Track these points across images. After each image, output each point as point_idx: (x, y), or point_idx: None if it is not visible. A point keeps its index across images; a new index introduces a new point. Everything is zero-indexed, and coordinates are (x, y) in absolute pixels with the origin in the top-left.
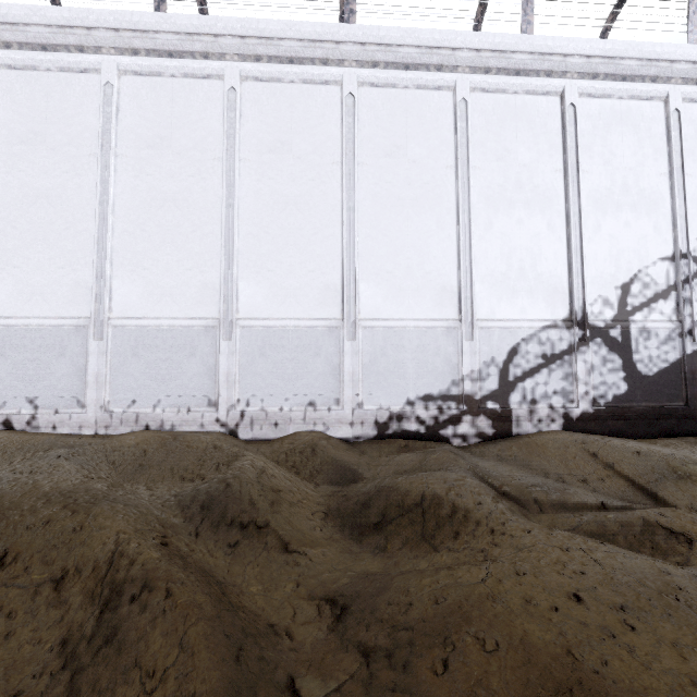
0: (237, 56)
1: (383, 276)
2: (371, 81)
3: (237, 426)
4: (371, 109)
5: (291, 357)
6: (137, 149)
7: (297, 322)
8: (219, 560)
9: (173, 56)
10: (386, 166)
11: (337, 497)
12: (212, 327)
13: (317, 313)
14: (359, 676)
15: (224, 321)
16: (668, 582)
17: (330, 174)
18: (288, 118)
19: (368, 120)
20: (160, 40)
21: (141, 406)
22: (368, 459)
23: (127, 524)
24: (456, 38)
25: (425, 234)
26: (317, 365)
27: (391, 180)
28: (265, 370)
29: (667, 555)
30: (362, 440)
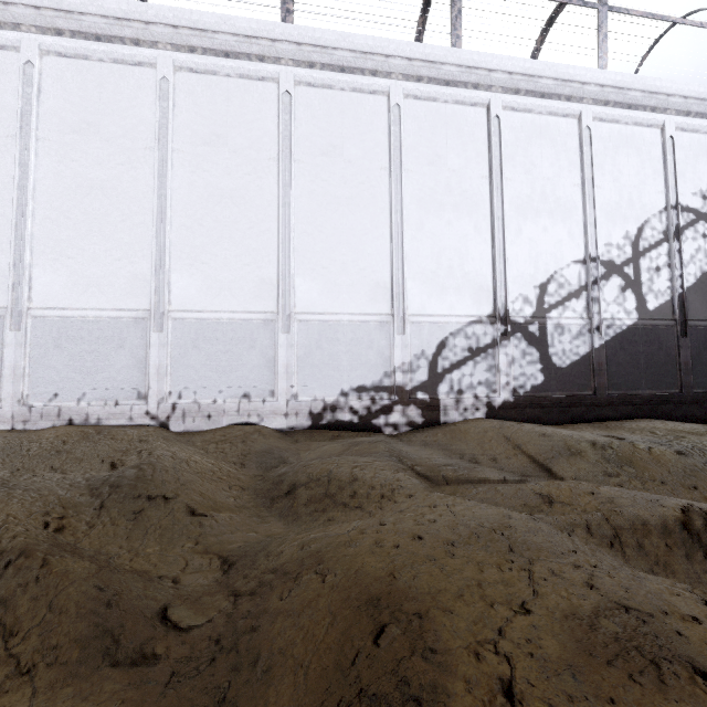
0: (171, 45)
1: (319, 271)
2: (308, 80)
3: (169, 418)
4: (308, 108)
5: (225, 350)
6: (61, 134)
7: (232, 315)
8: (120, 535)
9: (101, 39)
10: (322, 164)
11: (257, 479)
12: (143, 318)
13: (252, 306)
14: (225, 614)
15: (156, 313)
16: (504, 521)
17: (267, 170)
18: (223, 111)
19: (305, 118)
20: (86, 23)
21: (63, 400)
22: (300, 447)
23: (21, 502)
24: (389, 46)
25: (360, 232)
26: (252, 357)
27: (327, 178)
28: (198, 363)
29: (533, 512)
30: (296, 431)
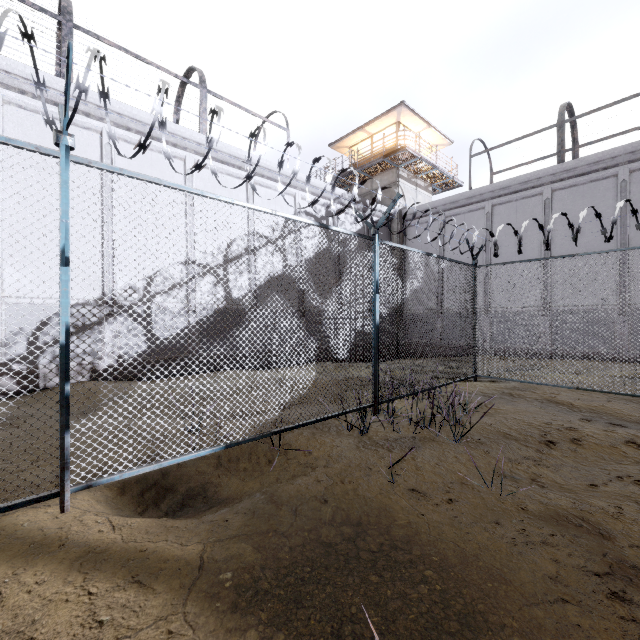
0: None
1: None
2: None
3: None
4: None
5: None
6: None
7: None
8: None
9: None
10: None
11: None
12: None
13: None
14: None
15: None
16: None
17: None
18: None
19: None
20: None
21: None
22: None
23: None
24: None
25: None
26: None
27: None
28: None
29: None
30: None
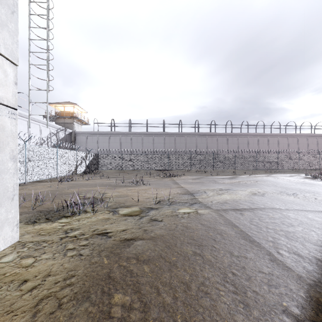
0: None
1: None
2: None
3: None
4: None
5: None
6: None
7: None
8: None
9: None
10: None
11: None
12: None
13: None
14: None
15: None
16: None
17: None
18: None
19: None
20: None
21: None
22: None
23: None
24: None
25: None
26: None
27: None
28: None
29: None
30: None
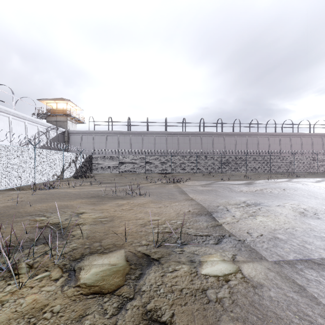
0: None
1: None
2: None
3: None
4: None
5: None
6: None
7: None
8: None
9: None
10: None
11: None
12: None
13: None
14: None
15: None
16: None
17: None
18: None
19: None
20: None
21: None
22: None
23: None
24: None
25: None
26: None
27: None
28: None
29: None
30: None
